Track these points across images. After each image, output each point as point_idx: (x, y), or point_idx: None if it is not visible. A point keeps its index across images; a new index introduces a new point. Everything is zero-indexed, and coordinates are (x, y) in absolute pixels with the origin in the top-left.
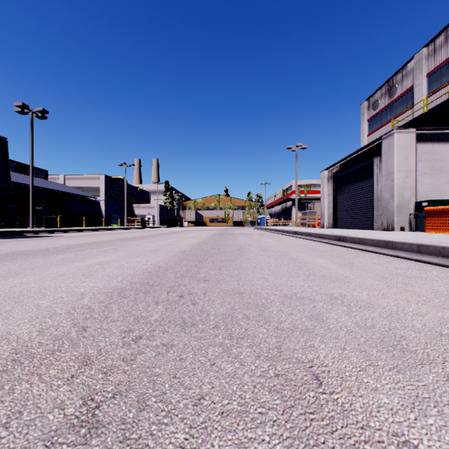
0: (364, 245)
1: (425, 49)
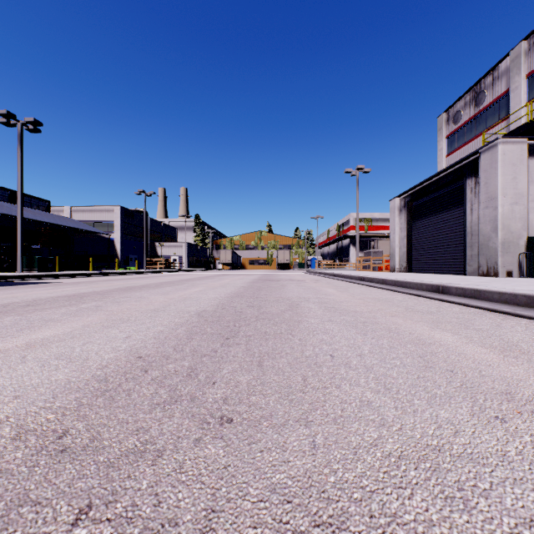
0: (484, 300)
1: (525, 43)
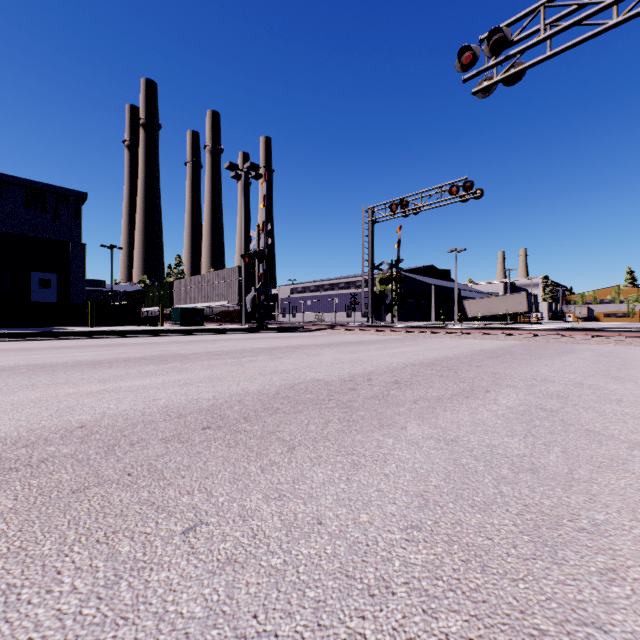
0: None
1: None
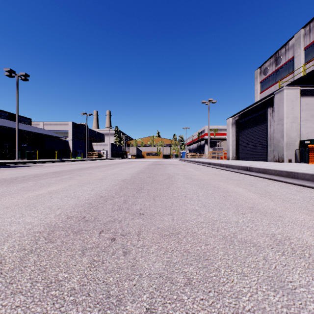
0: (268, 174)
1: (303, 30)
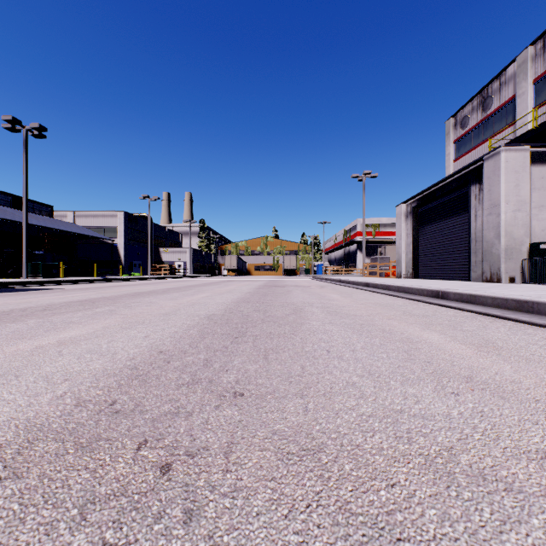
0: (479, 305)
1: (531, 48)
